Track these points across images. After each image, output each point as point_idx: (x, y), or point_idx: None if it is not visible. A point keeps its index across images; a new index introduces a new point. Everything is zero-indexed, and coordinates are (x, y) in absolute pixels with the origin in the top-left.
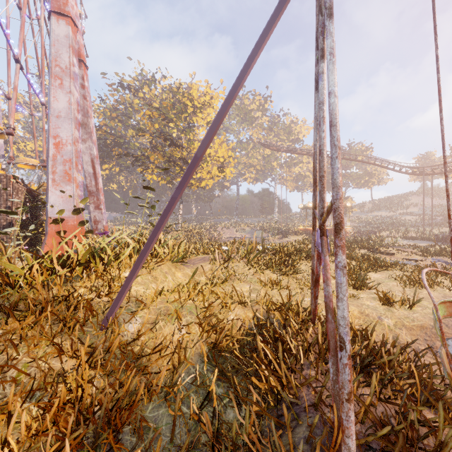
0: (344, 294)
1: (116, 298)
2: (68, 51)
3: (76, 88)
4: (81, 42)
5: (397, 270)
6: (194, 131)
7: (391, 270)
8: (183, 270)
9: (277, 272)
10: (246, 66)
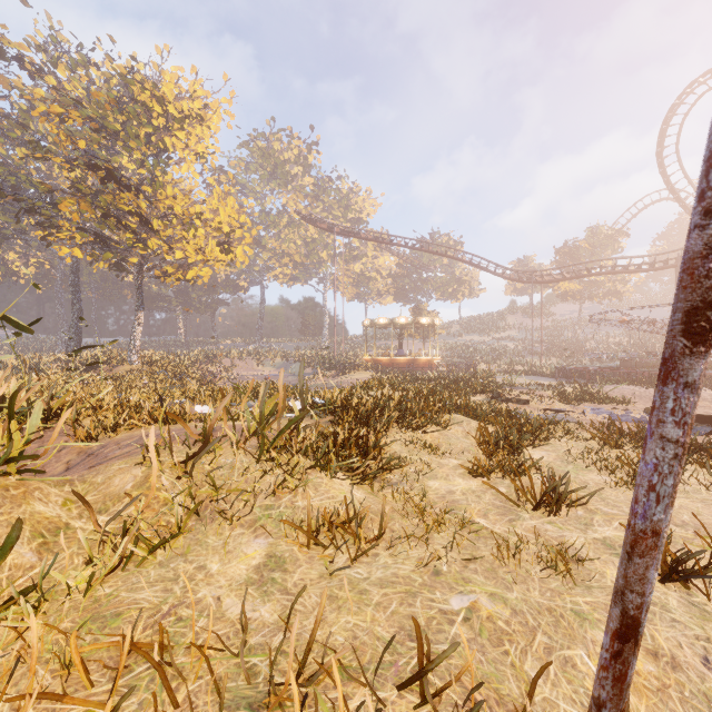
0: None
1: None
2: None
3: None
4: None
5: (559, 436)
6: (168, 164)
7: (552, 438)
8: (13, 505)
9: (340, 474)
10: None
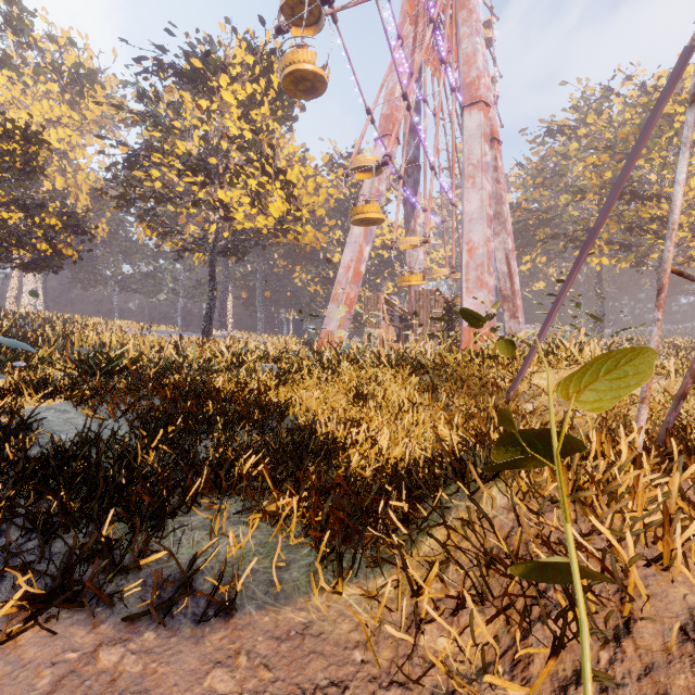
0: (652, 338)
1: (516, 377)
2: (480, 141)
3: (488, 180)
4: (493, 116)
5: None
6: (691, 156)
7: None
8: None
9: None
10: (632, 152)
